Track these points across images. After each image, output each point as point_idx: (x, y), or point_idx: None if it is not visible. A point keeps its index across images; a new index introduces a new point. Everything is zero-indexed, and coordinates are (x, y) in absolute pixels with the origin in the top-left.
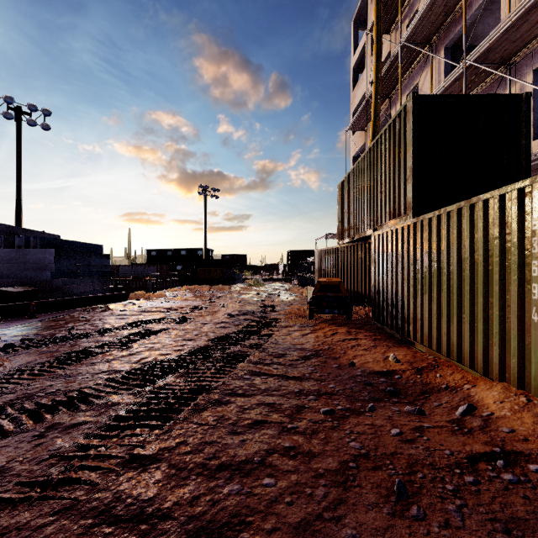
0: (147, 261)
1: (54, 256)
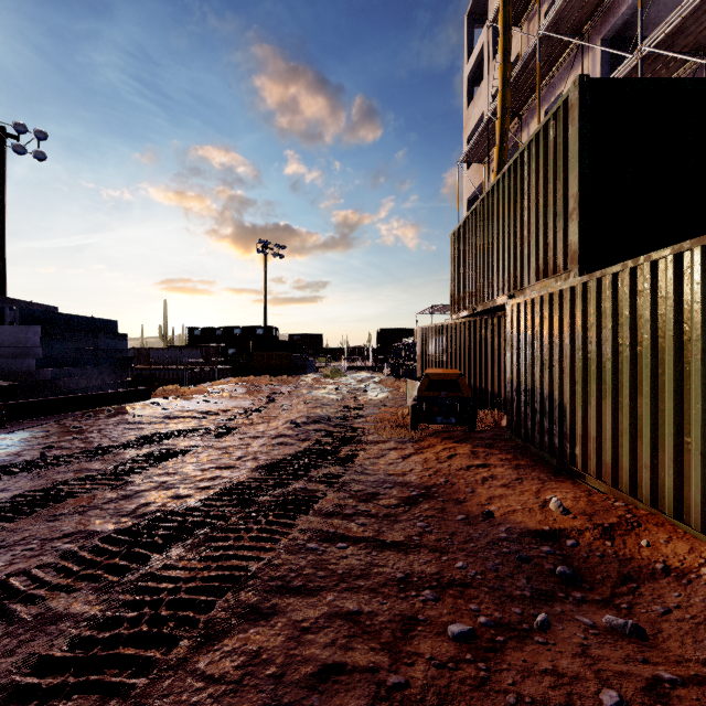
0: (189, 343)
1: (40, 336)
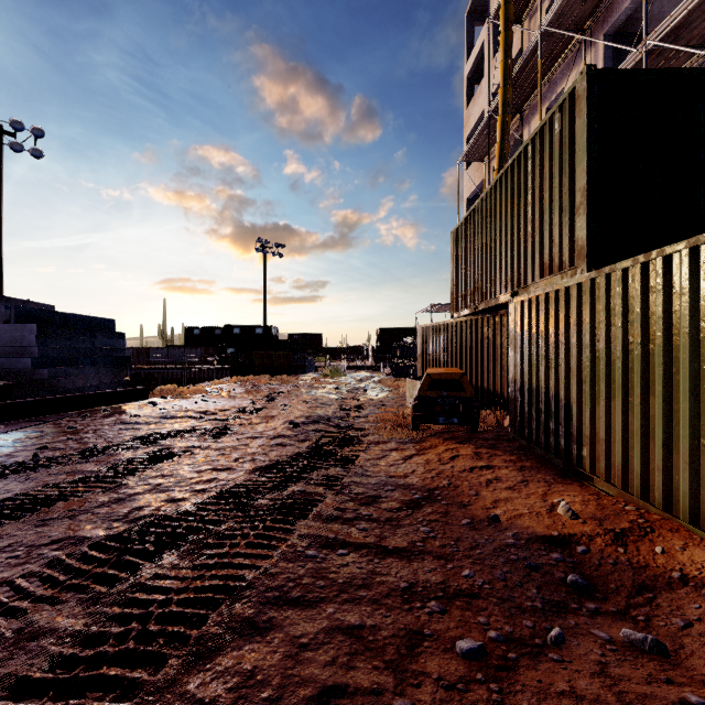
0: (188, 343)
1: (36, 335)
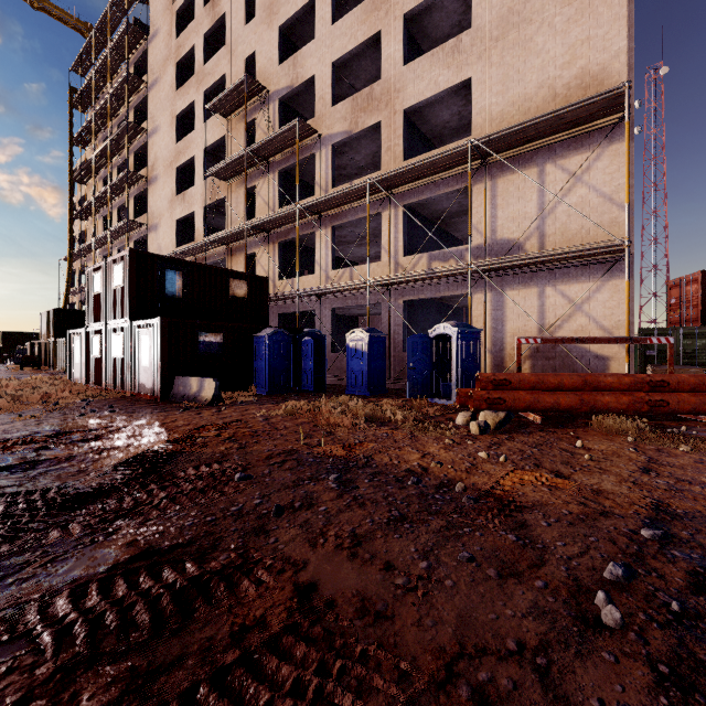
0: None
1: None
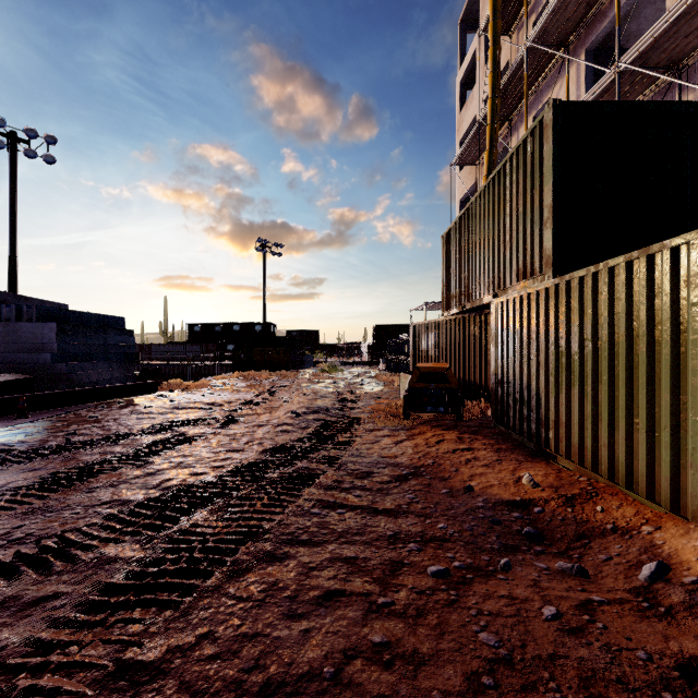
0: (189, 339)
1: (55, 333)
